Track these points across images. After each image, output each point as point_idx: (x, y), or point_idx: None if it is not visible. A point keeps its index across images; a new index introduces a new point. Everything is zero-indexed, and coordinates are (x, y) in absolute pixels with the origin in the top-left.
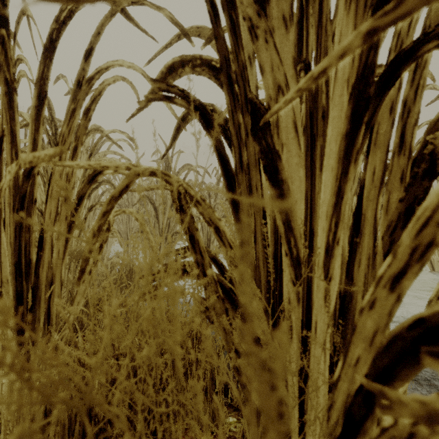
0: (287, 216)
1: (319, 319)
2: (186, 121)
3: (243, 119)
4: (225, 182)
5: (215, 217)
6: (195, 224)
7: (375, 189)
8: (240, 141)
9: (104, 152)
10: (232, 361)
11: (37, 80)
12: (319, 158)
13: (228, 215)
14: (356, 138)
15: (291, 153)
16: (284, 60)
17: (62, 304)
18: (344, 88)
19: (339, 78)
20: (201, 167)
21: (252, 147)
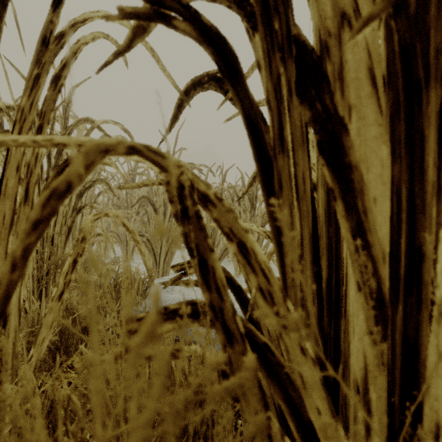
0: (361, 223)
1: None
2: (190, 95)
3: (285, 66)
4: (257, 167)
5: (239, 225)
6: (208, 238)
7: None
8: (280, 101)
9: None
10: None
11: None
12: (437, 118)
13: None
14: None
15: (367, 119)
16: None
17: None
18: None
19: None
20: (204, 166)
21: (297, 113)
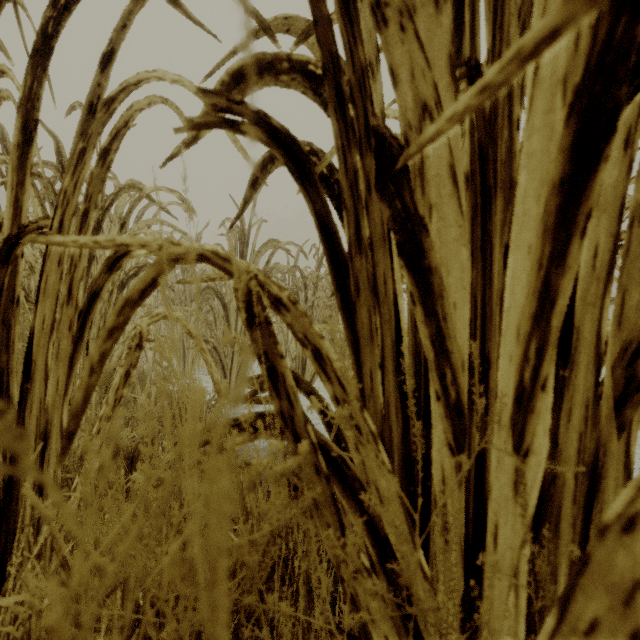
0: (440, 330)
1: (502, 522)
2: (267, 169)
3: (363, 162)
4: (331, 272)
5: (314, 332)
6: (278, 346)
7: (598, 284)
8: (357, 200)
9: (146, 221)
10: (346, 614)
11: (21, 102)
12: (500, 228)
13: (334, 315)
14: (584, 189)
15: (447, 220)
16: (433, 58)
17: (32, 498)
18: (556, 97)
19: (545, 80)
20: (293, 244)
21: (377, 211)
